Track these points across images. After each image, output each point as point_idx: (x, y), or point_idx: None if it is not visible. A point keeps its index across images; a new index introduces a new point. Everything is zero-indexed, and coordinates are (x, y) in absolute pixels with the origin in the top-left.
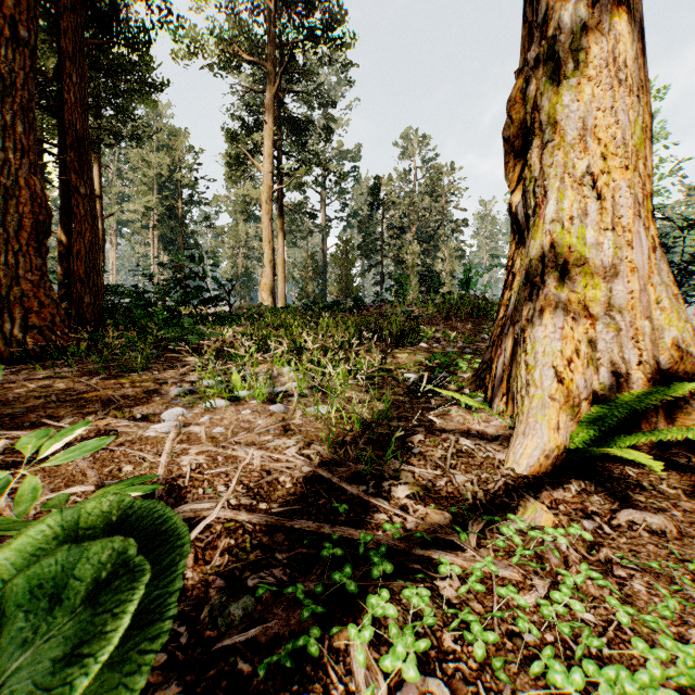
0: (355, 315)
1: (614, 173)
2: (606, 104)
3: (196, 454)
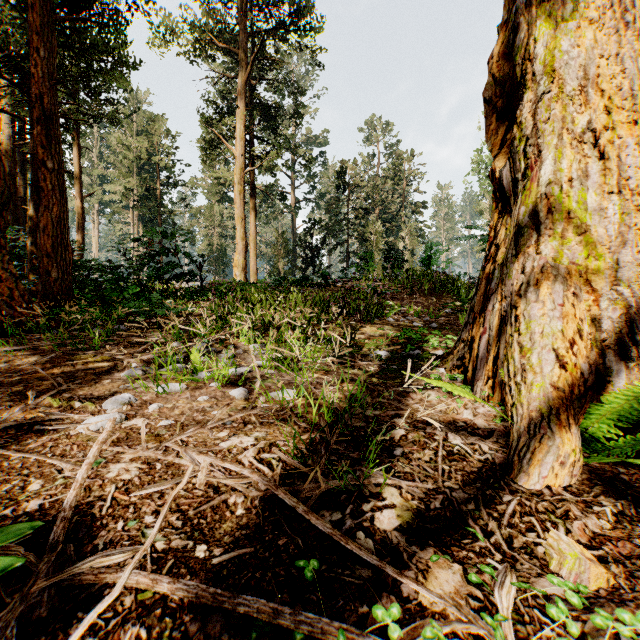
0: (323, 290)
1: (619, 128)
2: (610, 51)
3: (130, 460)
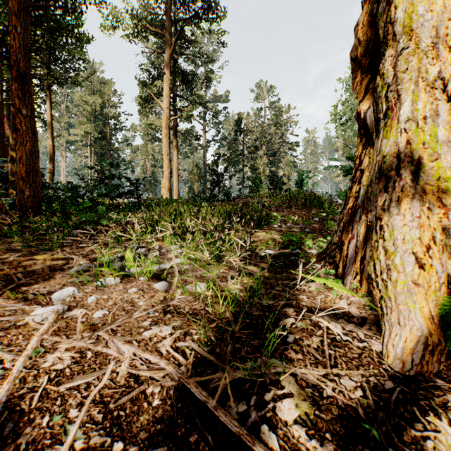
0: (226, 204)
1: None
2: None
3: (65, 349)
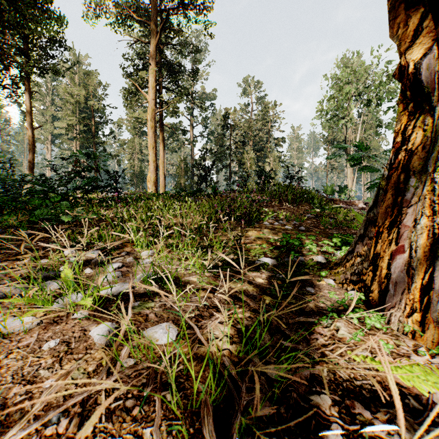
0: (212, 199)
1: None
2: None
3: None
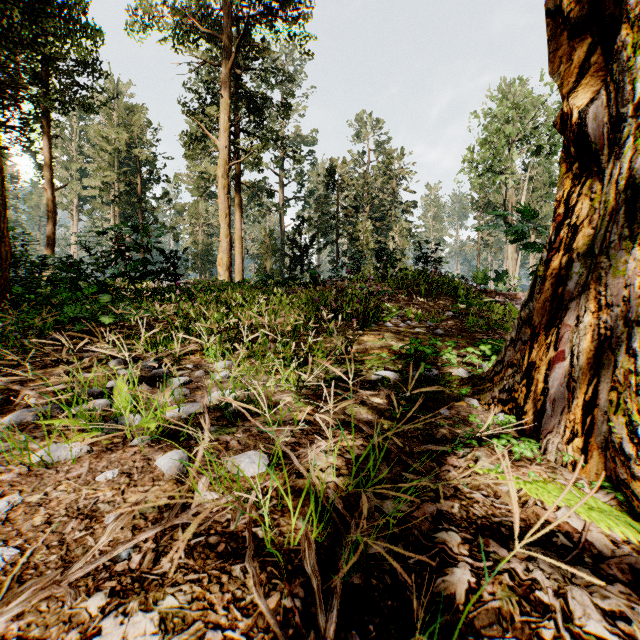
0: (312, 290)
1: None
2: None
3: None
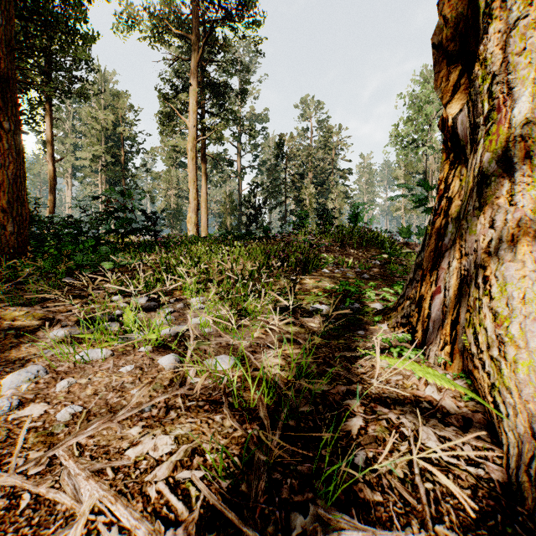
0: (264, 243)
1: None
2: None
3: None
